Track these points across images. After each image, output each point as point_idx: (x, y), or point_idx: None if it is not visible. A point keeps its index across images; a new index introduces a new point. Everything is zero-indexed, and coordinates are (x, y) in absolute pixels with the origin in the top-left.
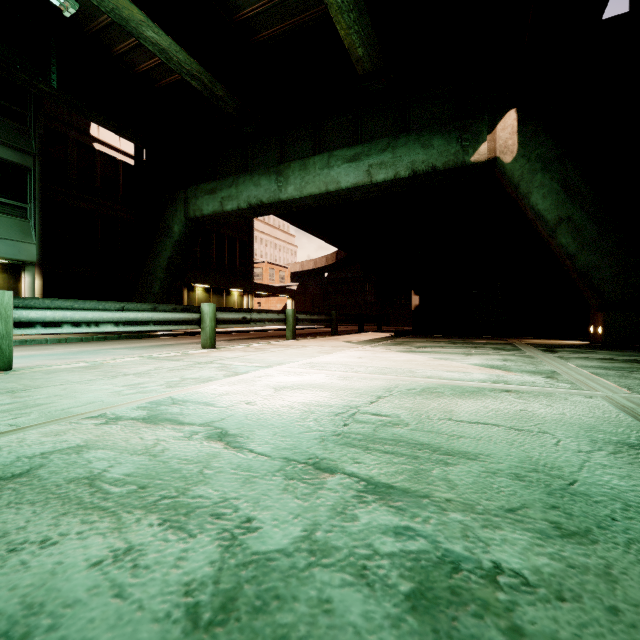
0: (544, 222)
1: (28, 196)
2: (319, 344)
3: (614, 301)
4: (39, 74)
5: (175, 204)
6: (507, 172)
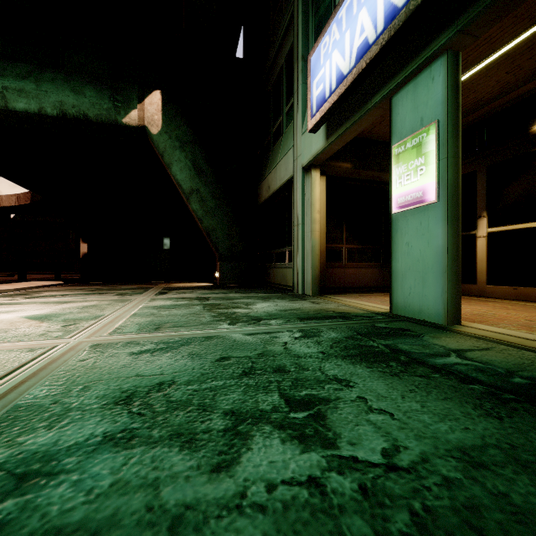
0: (182, 190)
1: None
2: None
3: (224, 254)
4: None
5: None
6: (154, 142)
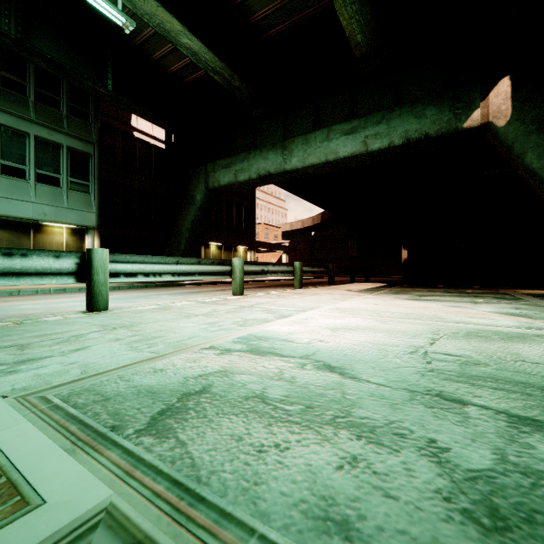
0: (539, 180)
1: (90, 176)
2: (327, 292)
3: None
4: (99, 81)
5: (197, 177)
6: (500, 135)
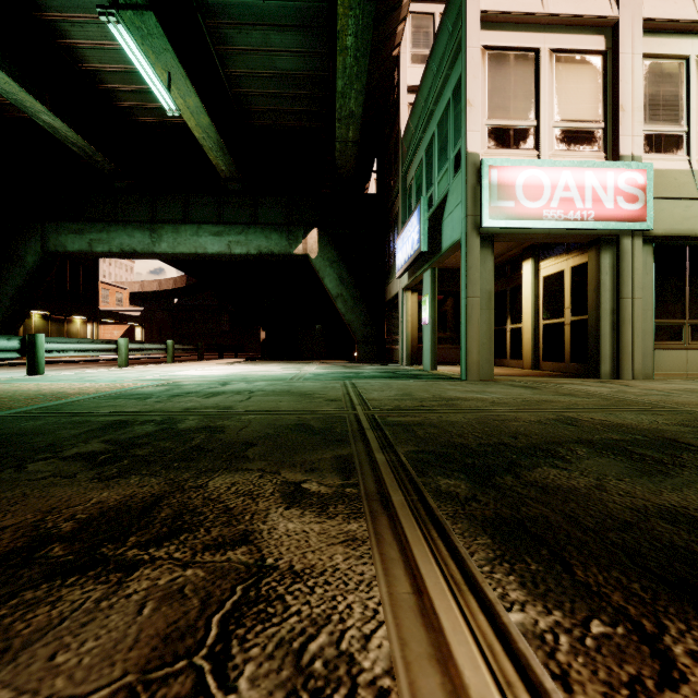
0: (331, 295)
1: None
2: (197, 364)
3: (360, 339)
4: None
5: (29, 235)
6: (313, 263)
